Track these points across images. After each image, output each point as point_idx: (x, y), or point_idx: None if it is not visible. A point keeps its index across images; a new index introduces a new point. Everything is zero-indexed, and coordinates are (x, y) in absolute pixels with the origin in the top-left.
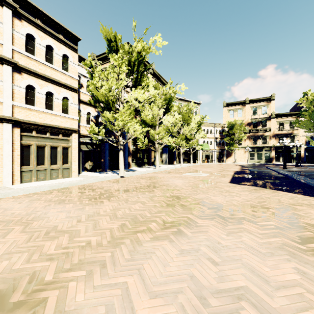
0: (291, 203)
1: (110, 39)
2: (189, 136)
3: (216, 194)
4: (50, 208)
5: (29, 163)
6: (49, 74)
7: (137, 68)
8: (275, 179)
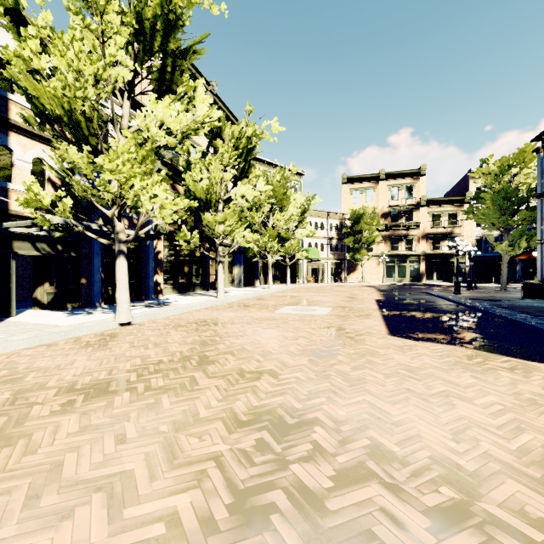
0: None
1: None
2: (284, 232)
3: (389, 387)
4: None
5: None
6: None
7: (161, 43)
8: (473, 321)
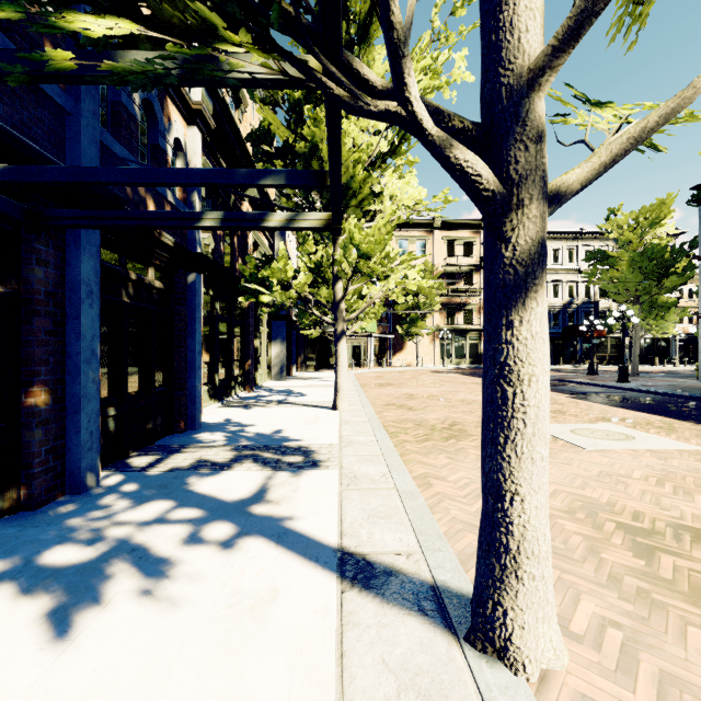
0: None
1: None
2: None
3: None
4: None
5: None
6: None
7: None
8: None
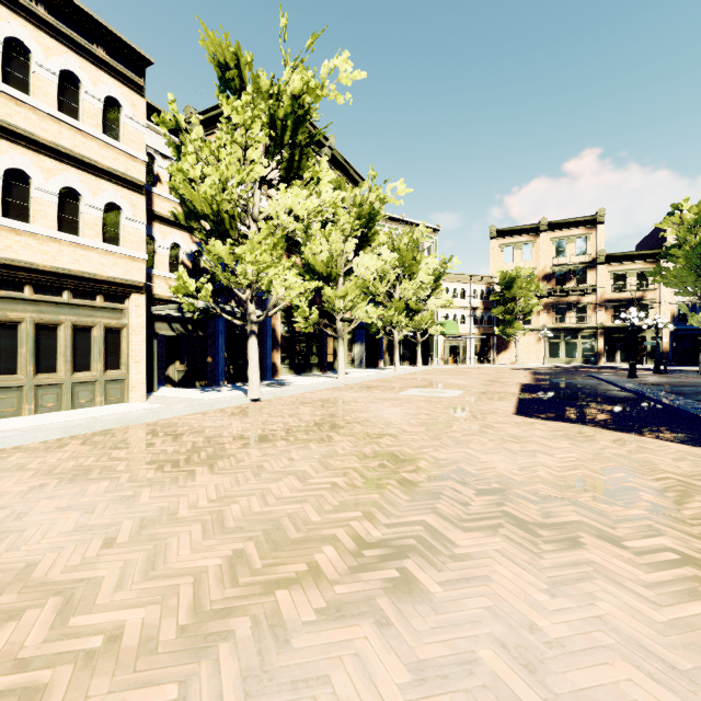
0: (687, 474)
1: (224, 63)
2: (414, 303)
3: (489, 446)
4: (41, 498)
5: (15, 367)
6: (70, 144)
7: (291, 137)
8: (622, 405)
